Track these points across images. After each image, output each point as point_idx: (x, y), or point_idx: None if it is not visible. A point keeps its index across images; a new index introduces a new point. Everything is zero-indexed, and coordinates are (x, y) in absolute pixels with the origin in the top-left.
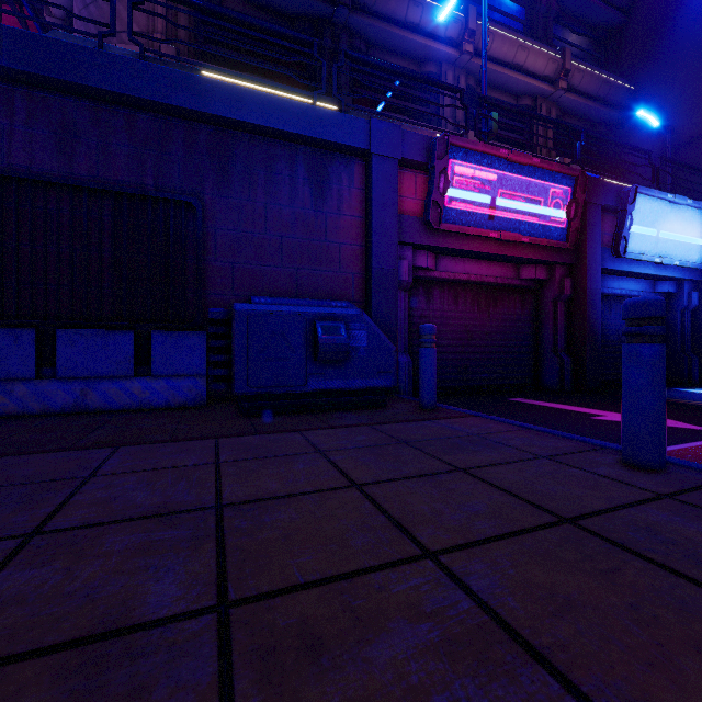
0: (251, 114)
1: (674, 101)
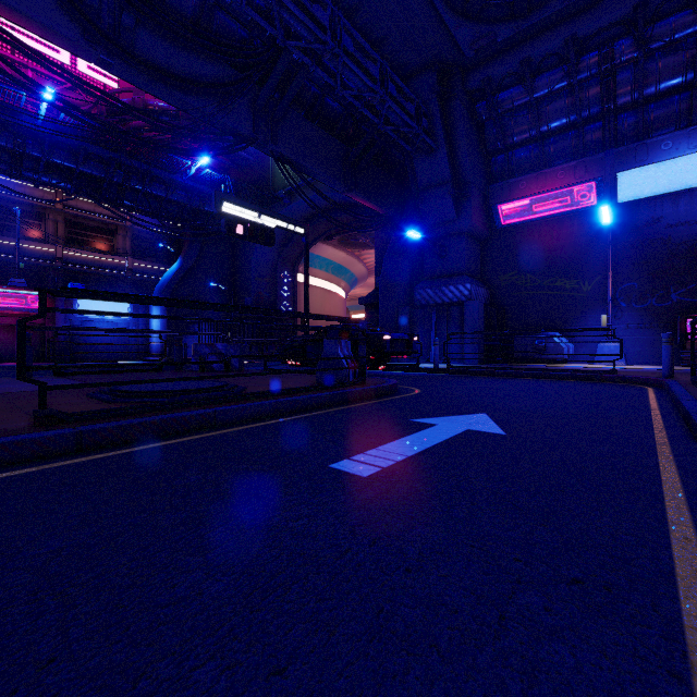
0: None
1: None
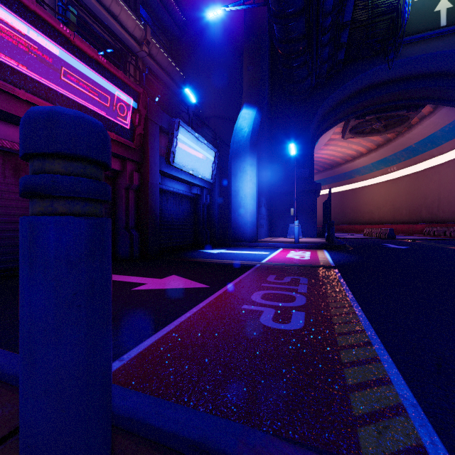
0: None
1: (202, 93)
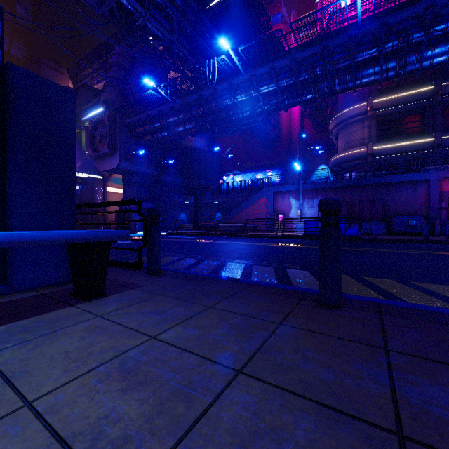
0: (396, 180)
1: None
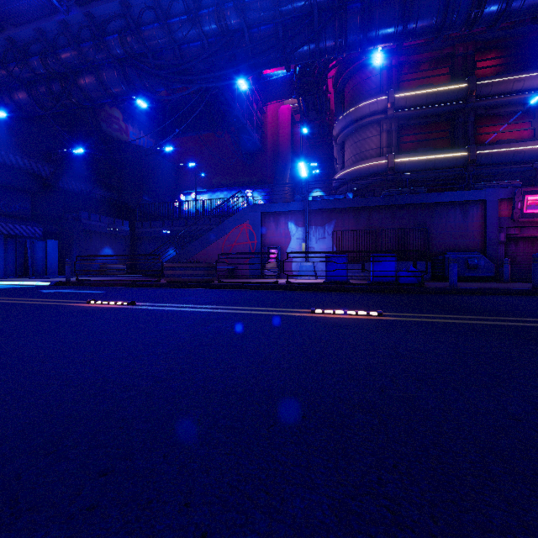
0: (442, 199)
1: None
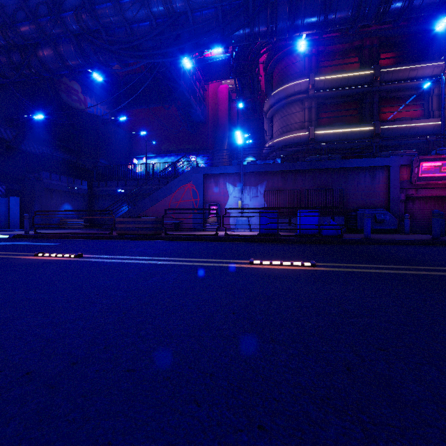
0: (354, 165)
1: None
